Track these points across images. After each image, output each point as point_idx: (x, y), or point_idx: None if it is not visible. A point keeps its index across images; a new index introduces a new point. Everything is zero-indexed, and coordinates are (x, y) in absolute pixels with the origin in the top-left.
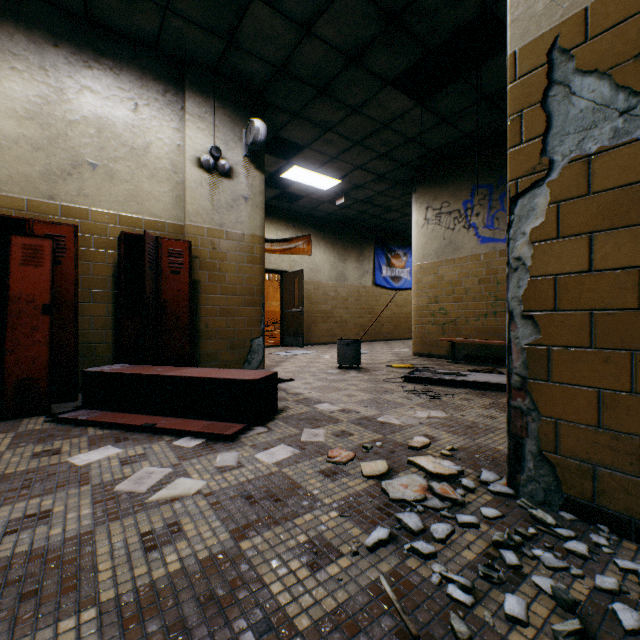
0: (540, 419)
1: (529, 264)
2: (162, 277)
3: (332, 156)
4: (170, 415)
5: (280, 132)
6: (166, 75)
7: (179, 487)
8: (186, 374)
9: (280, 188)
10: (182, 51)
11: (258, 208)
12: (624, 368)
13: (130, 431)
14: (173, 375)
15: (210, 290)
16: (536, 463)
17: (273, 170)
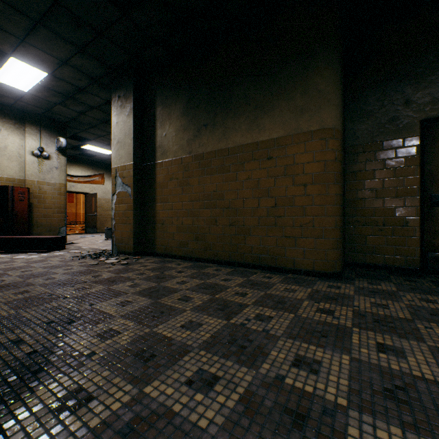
0: (115, 238)
1: (114, 209)
2: (15, 202)
3: (107, 144)
4: (24, 250)
5: (77, 134)
6: (16, 116)
7: (32, 257)
8: (30, 237)
9: (84, 148)
10: (25, 109)
11: (63, 172)
12: (122, 227)
13: (10, 253)
14: (25, 237)
15: (39, 207)
16: (115, 246)
17: (76, 145)
